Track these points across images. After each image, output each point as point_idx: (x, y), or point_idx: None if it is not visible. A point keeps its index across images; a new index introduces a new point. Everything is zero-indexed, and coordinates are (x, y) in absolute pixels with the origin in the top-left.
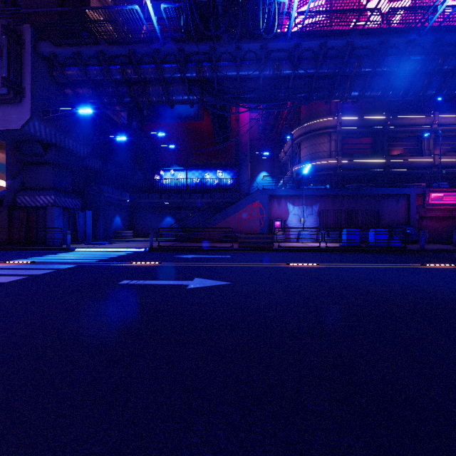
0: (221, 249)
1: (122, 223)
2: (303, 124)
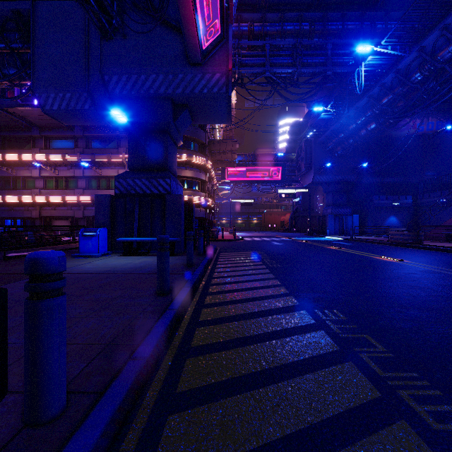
0: (375, 242)
1: (399, 222)
2: None
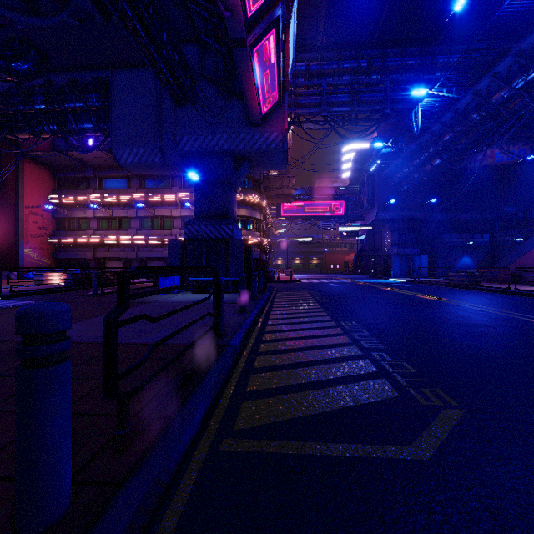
0: (437, 284)
1: (473, 263)
2: None
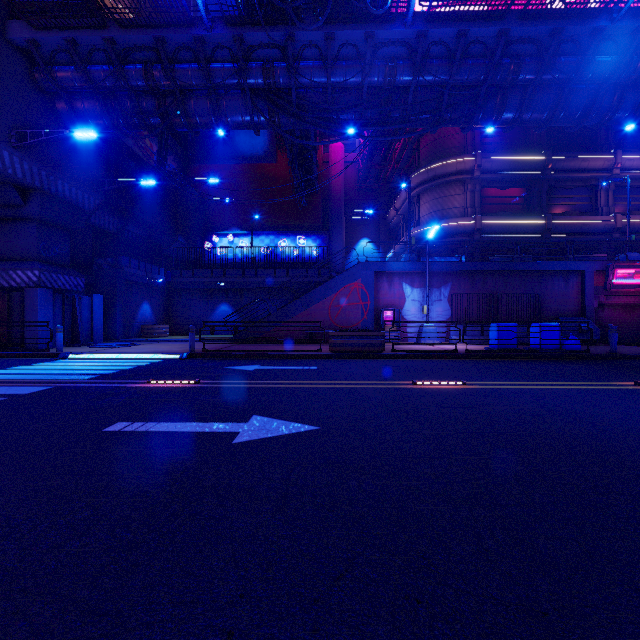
0: (302, 355)
1: (153, 313)
2: (424, 167)
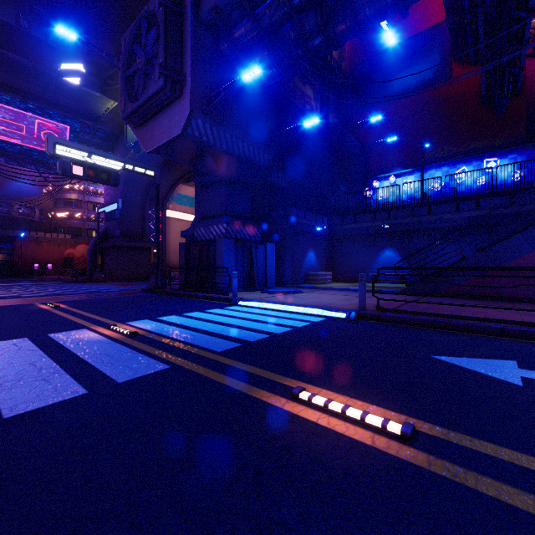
0: None
1: (317, 260)
2: None
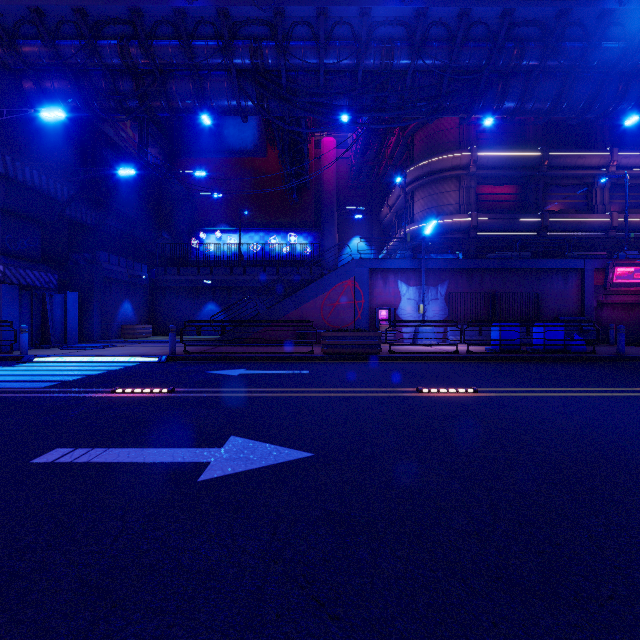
0: (292, 357)
1: (134, 312)
2: (418, 162)
